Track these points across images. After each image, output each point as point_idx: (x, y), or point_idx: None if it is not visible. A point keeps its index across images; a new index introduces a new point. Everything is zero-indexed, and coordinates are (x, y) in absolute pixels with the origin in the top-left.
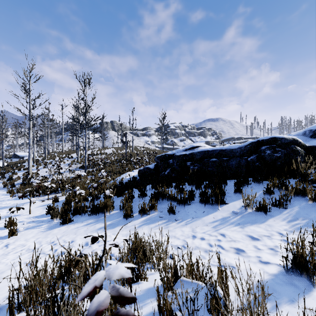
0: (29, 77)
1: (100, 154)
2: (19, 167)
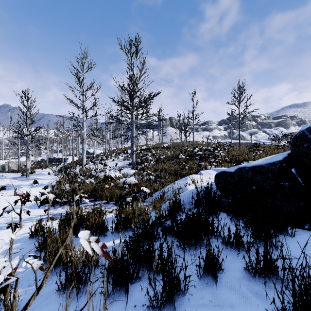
0: (82, 66)
1: (156, 149)
2: (80, 162)
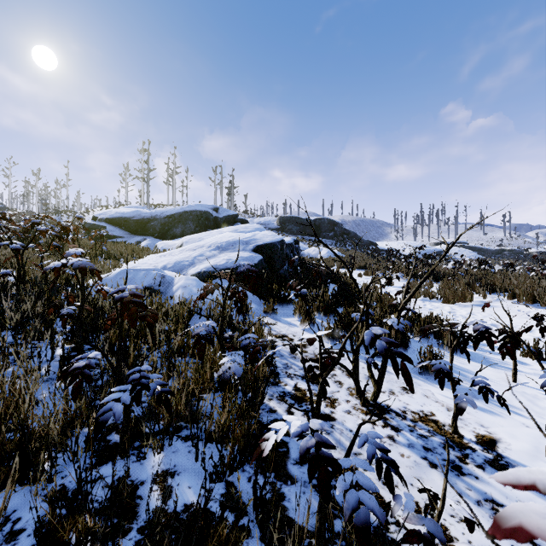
0: None
1: None
2: None
